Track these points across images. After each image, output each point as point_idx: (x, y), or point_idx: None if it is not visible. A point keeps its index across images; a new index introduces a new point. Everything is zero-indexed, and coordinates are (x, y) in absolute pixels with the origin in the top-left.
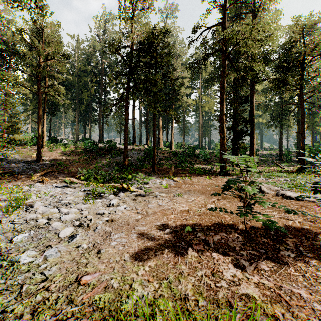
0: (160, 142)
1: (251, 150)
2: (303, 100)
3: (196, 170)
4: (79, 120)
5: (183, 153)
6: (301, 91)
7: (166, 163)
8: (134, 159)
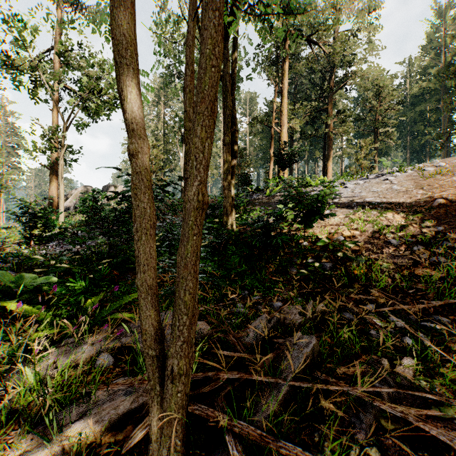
0: None
1: None
2: None
3: None
4: (412, 158)
5: None
6: None
7: None
8: None
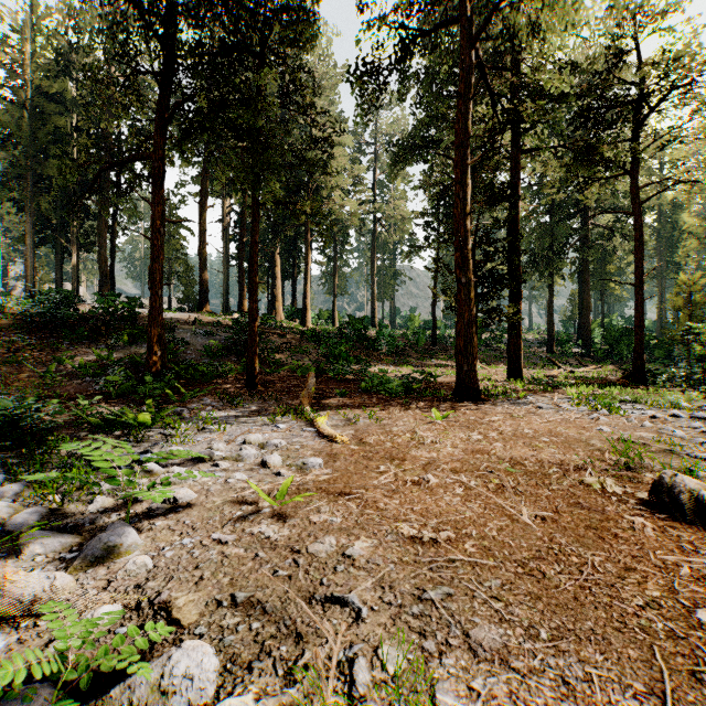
0: (276, 306)
1: (513, 326)
2: (640, 201)
3: (383, 384)
4: (42, 238)
5: (336, 334)
6: (636, 180)
7: (291, 362)
8: (195, 351)
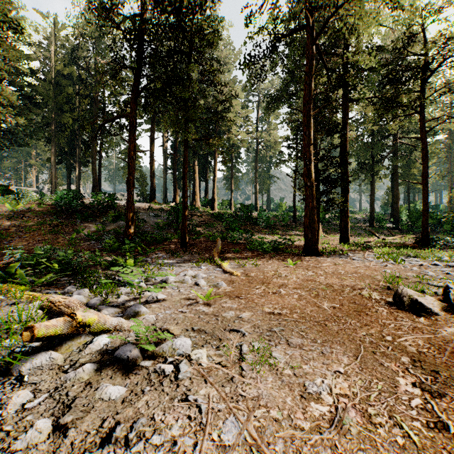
0: (195, 198)
1: (343, 210)
2: (426, 131)
3: (261, 245)
4: (59, 159)
5: (232, 215)
6: (423, 117)
7: (205, 232)
8: (150, 226)
